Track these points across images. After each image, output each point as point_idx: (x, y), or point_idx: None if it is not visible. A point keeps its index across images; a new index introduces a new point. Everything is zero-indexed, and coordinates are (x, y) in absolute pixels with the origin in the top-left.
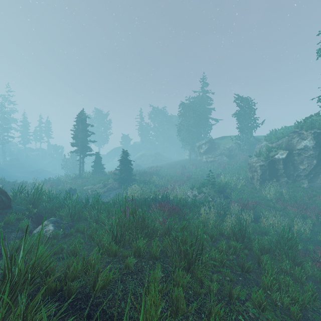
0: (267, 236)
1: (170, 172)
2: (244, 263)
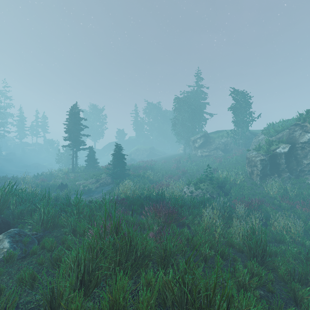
0: (285, 247)
1: (164, 167)
2: (280, 308)
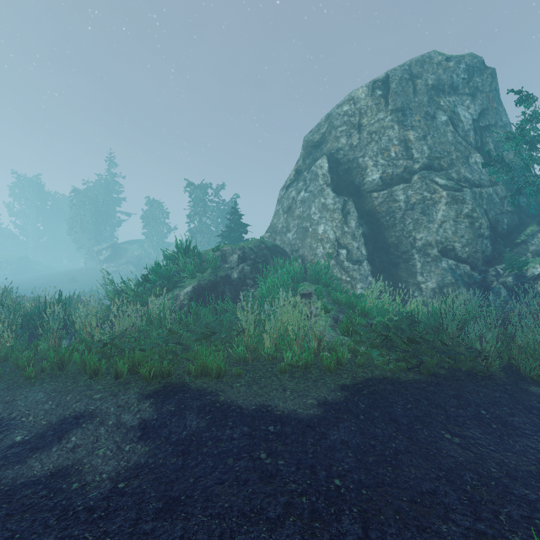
0: None
1: (48, 287)
2: None
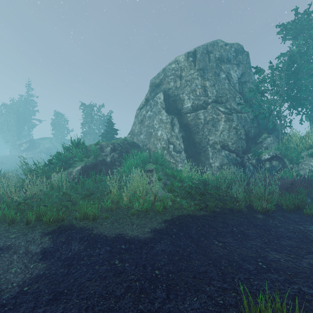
0: None
1: None
2: None
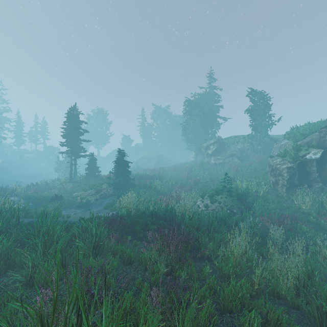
0: None
1: (174, 176)
2: None
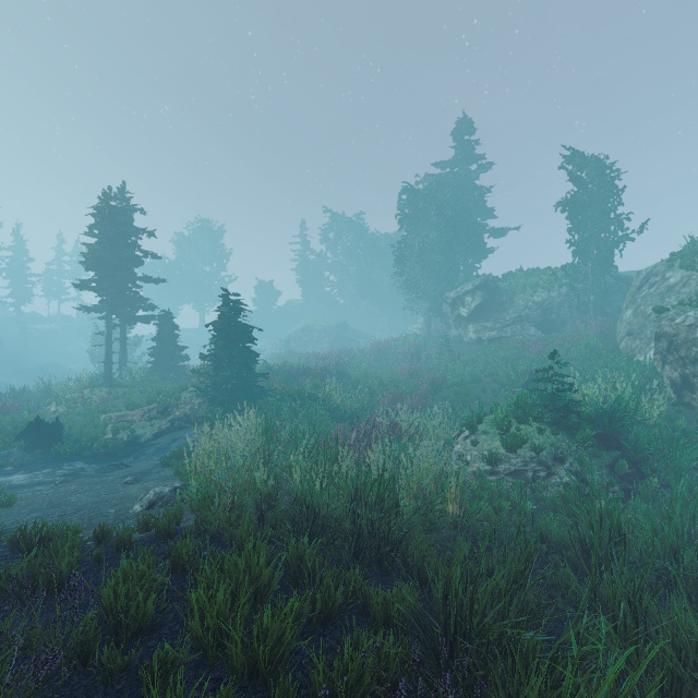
0: None
1: (376, 371)
2: None
